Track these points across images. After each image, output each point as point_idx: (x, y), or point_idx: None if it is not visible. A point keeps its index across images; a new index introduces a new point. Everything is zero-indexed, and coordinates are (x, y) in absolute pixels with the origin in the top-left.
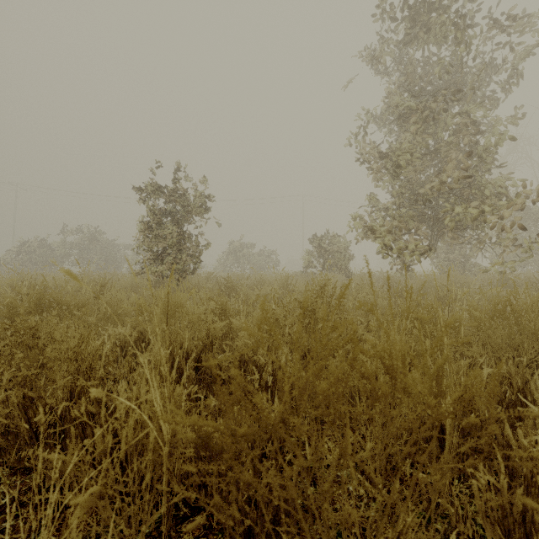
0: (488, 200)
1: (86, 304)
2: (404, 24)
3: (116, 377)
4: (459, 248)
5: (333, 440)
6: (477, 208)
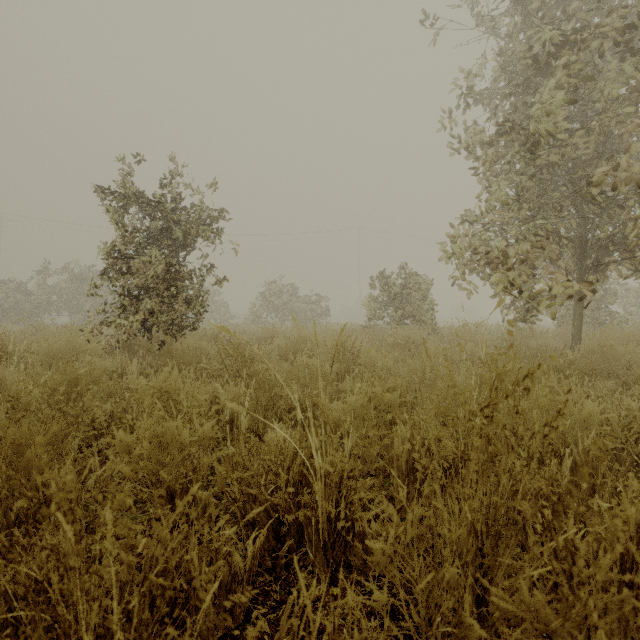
0: None
1: None
2: None
3: None
4: None
5: None
6: None
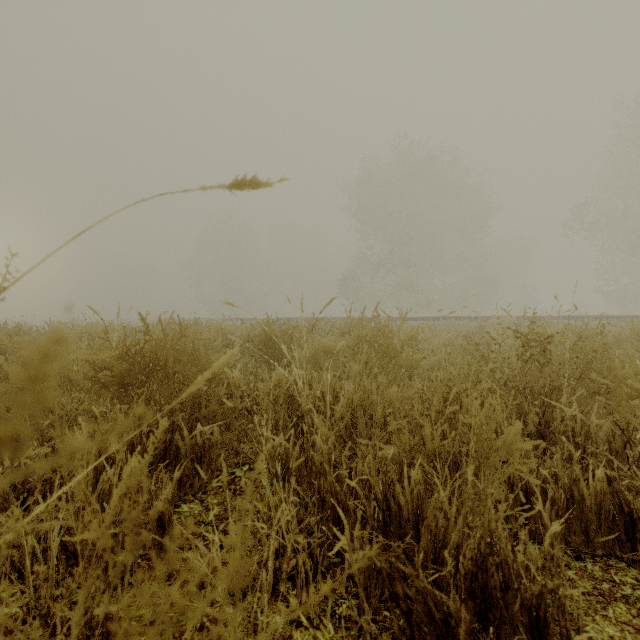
0: None
1: None
2: None
3: None
4: None
5: None
6: None
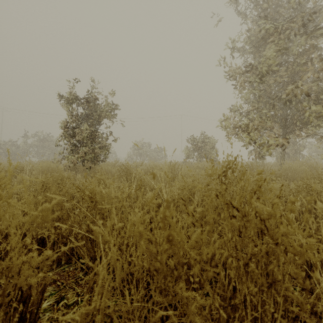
0: None
1: None
2: None
3: None
4: (292, 145)
5: None
6: None
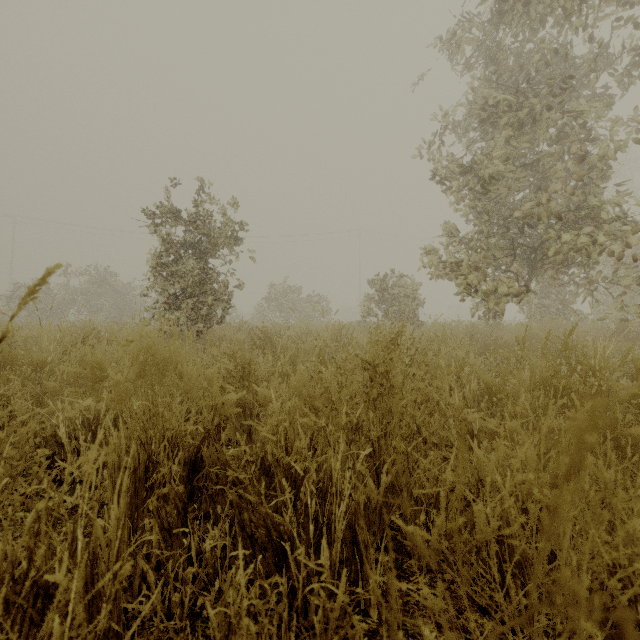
0: (606, 224)
1: (47, 363)
2: (489, 6)
3: (75, 478)
4: (556, 292)
5: (432, 622)
6: (591, 235)
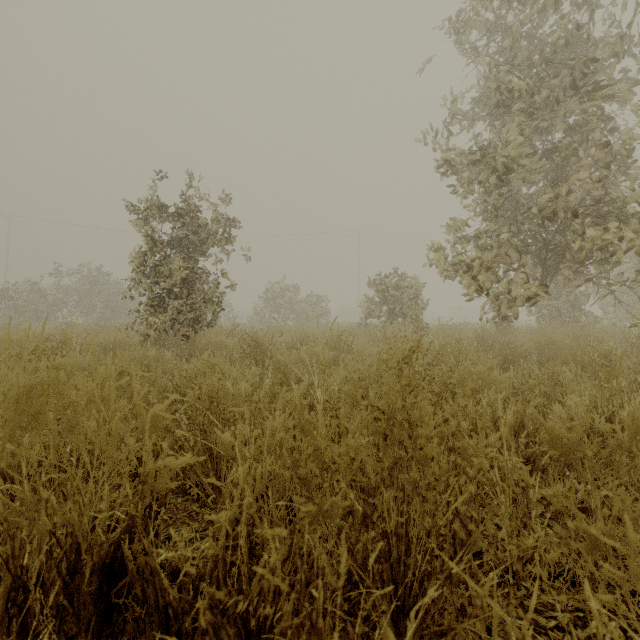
0: (634, 219)
1: None
2: None
3: None
4: (566, 293)
5: None
6: (618, 231)
